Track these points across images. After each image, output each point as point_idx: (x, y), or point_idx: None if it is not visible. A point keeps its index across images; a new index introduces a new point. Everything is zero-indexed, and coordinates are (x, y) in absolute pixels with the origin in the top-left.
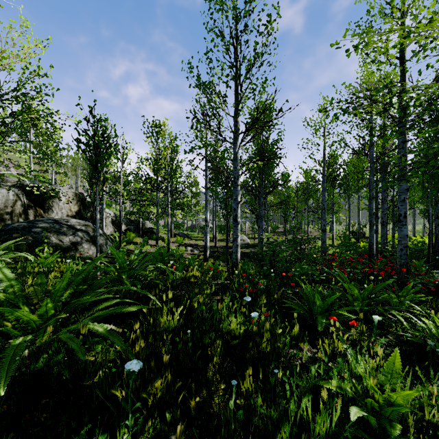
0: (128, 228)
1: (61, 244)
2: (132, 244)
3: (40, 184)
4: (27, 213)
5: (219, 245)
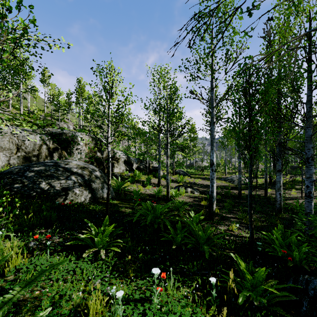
0: (138, 167)
1: (50, 190)
2: (137, 183)
3: (64, 131)
4: (52, 155)
5: (217, 184)
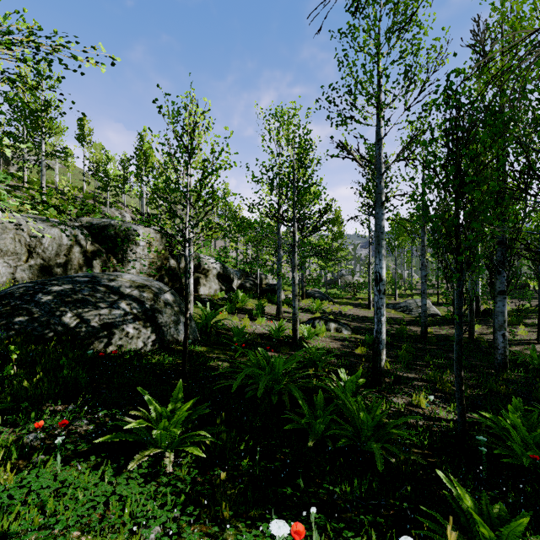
0: (242, 285)
1: (80, 327)
2: (239, 313)
3: (112, 222)
4: (90, 265)
5: None
